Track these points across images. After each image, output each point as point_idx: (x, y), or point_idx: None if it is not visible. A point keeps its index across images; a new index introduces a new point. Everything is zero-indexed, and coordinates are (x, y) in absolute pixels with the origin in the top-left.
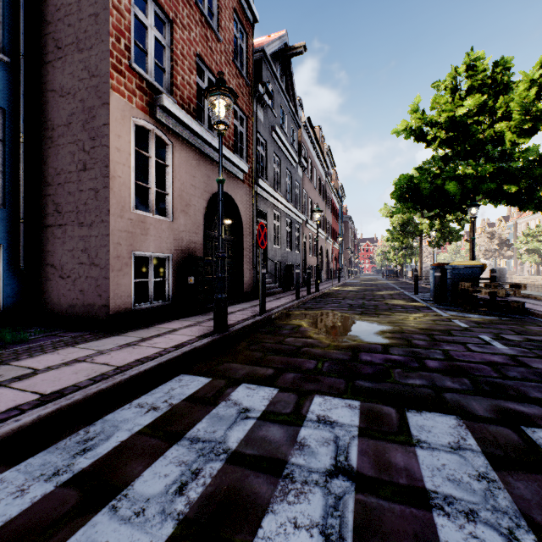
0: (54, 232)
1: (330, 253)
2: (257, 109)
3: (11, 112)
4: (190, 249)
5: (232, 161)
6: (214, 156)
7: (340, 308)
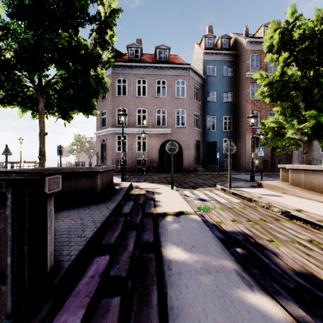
0: (238, 156)
1: None
2: None
3: (233, 138)
4: (265, 158)
5: None
6: None
7: None
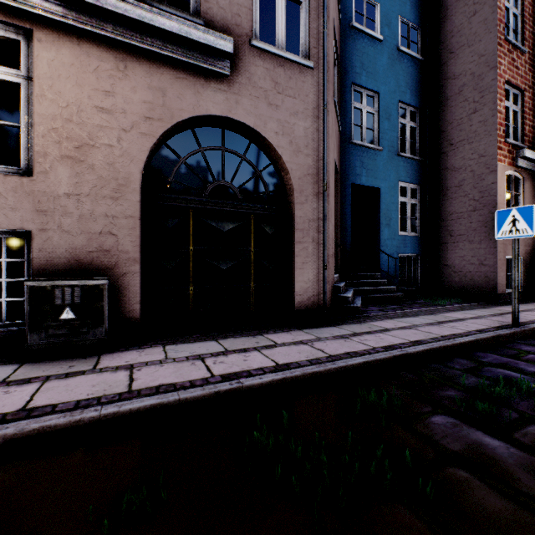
0: (447, 247)
1: None
2: None
3: (422, 186)
4: (532, 251)
5: None
6: None
7: None
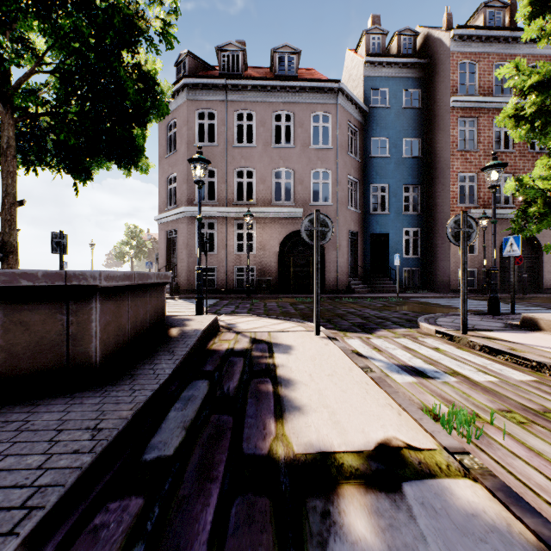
0: (433, 263)
1: None
2: None
3: (422, 228)
4: (488, 265)
5: None
6: (507, 216)
7: None
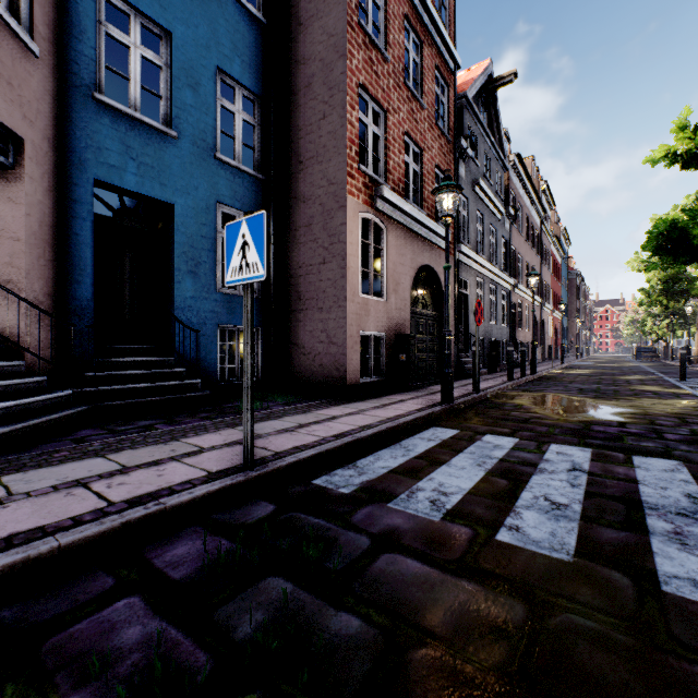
0: (296, 316)
1: (547, 325)
2: (458, 166)
3: None
4: (399, 327)
5: (436, 232)
6: (419, 230)
7: (566, 392)
